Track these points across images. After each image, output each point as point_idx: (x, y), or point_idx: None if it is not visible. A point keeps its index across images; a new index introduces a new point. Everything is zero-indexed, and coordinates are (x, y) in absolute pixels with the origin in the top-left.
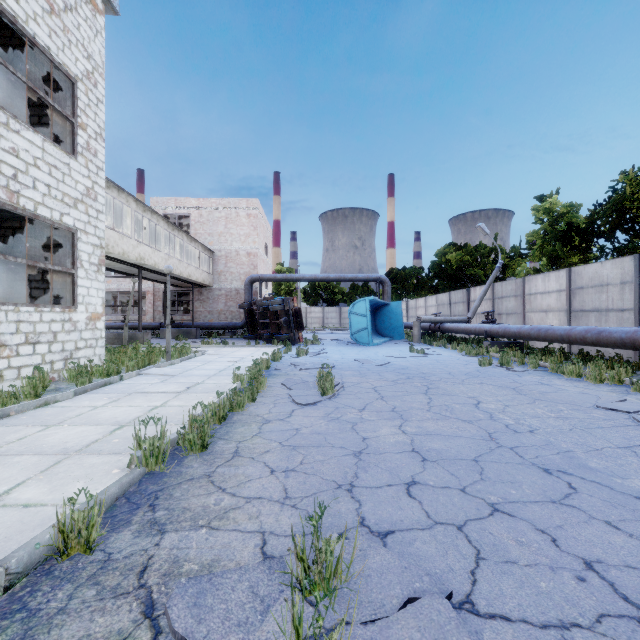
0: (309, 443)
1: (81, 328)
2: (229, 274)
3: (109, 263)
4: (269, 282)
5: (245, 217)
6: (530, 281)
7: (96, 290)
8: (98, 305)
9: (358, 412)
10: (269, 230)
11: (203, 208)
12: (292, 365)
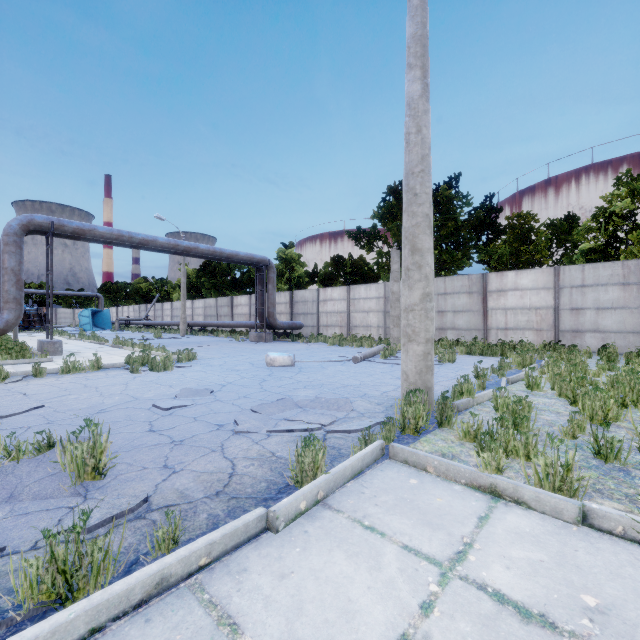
0: None
1: None
2: None
3: None
4: None
5: None
6: (164, 305)
7: None
8: None
9: None
10: None
11: None
12: None
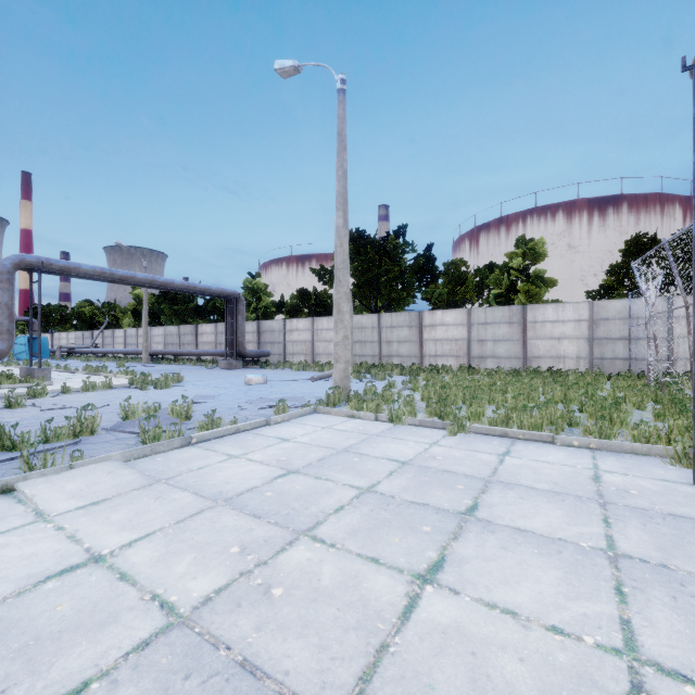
0: None
1: None
2: None
3: None
4: None
5: None
6: (116, 331)
7: None
8: None
9: None
10: None
11: None
12: None
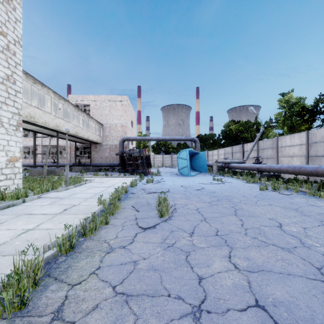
0: (144, 289)
1: (2, 167)
2: (111, 137)
3: (39, 129)
4: (134, 141)
5: (120, 106)
6: (281, 139)
7: (15, 142)
8: (16, 152)
9: (189, 237)
10: (134, 113)
11: (97, 101)
12: (142, 190)
